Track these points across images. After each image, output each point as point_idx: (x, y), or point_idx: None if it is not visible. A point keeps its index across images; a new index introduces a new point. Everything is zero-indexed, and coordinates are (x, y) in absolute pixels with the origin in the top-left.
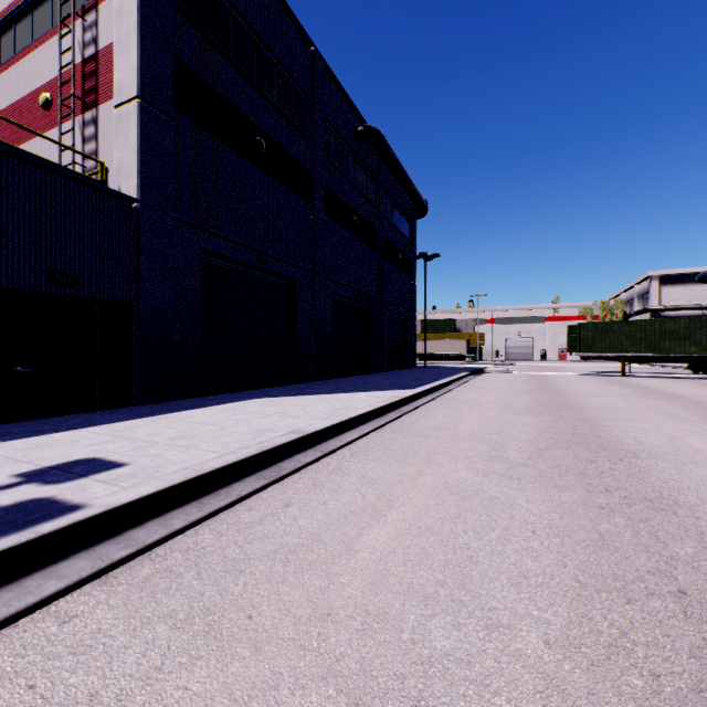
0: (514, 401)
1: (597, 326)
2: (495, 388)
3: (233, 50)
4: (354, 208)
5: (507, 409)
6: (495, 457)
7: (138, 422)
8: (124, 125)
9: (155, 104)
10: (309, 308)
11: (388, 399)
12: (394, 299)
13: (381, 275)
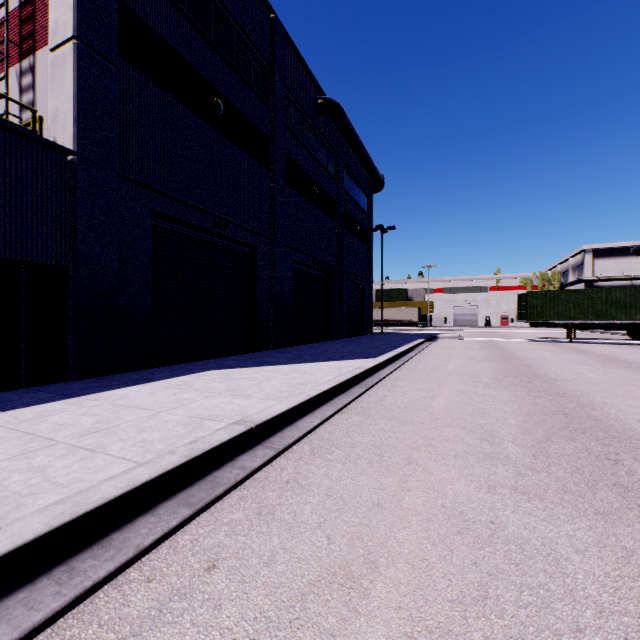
0: (479, 371)
1: (545, 295)
2: (454, 355)
3: (188, 5)
4: (314, 178)
5: (477, 381)
6: (492, 455)
7: (57, 405)
8: (59, 69)
9: (95, 48)
10: (270, 276)
11: (351, 371)
12: (353, 269)
13: (340, 245)
